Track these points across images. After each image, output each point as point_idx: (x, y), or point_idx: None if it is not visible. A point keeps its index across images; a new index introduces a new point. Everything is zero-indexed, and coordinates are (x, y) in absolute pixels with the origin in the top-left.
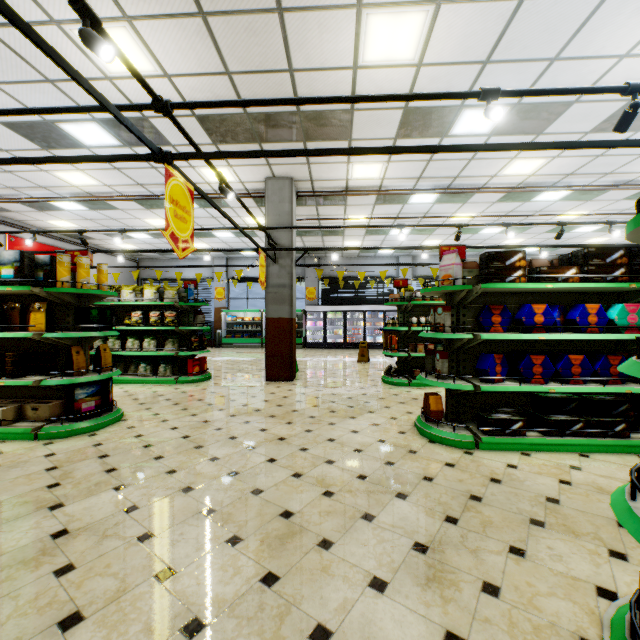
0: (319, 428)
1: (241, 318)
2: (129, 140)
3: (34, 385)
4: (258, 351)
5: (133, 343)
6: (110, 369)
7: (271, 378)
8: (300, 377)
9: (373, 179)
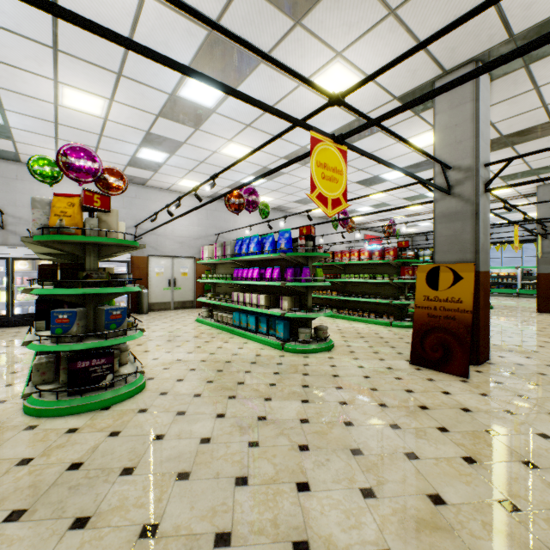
0: None
1: (495, 273)
2: None
3: None
4: (515, 299)
5: None
6: None
7: (541, 311)
8: None
9: None
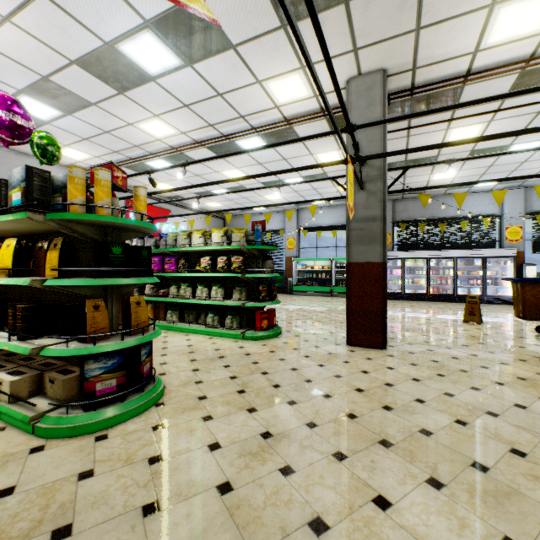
0: (539, 539)
1: (310, 266)
2: (187, 52)
3: (33, 354)
4: (328, 300)
5: (202, 291)
6: (145, 330)
7: (355, 342)
8: (393, 342)
9: (525, 38)
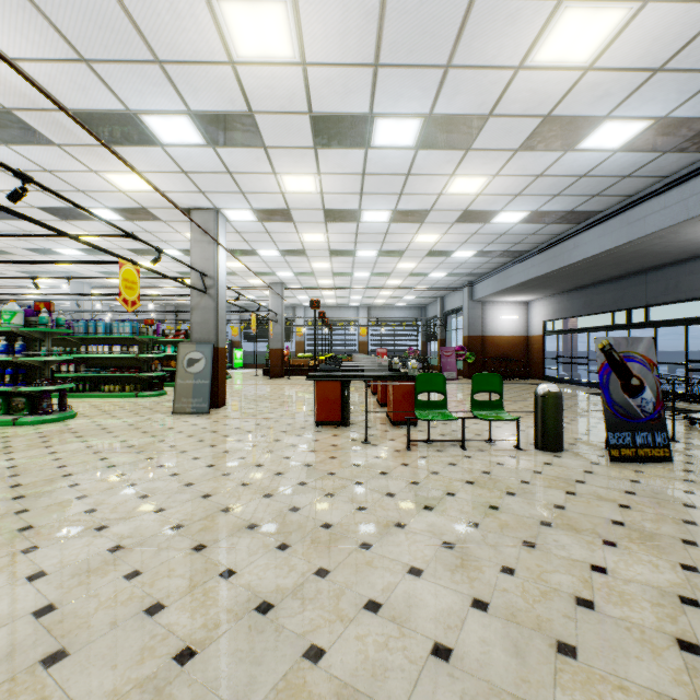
0: None
1: None
2: None
3: None
4: None
5: None
6: None
7: None
8: None
9: None
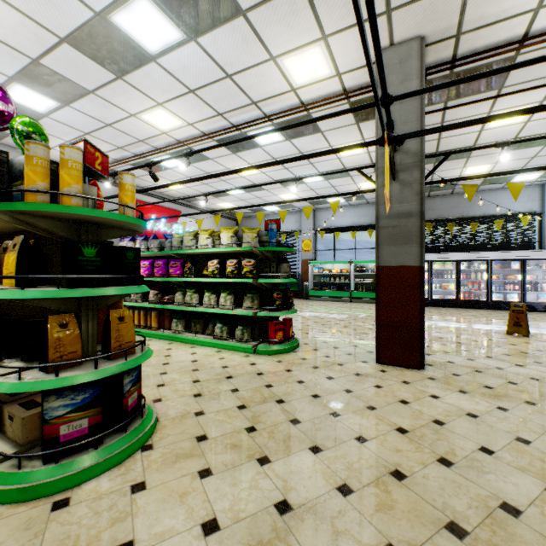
0: None
1: (328, 270)
2: (190, 22)
3: None
4: (347, 306)
5: (209, 298)
6: (130, 352)
7: (386, 360)
8: (431, 360)
9: None
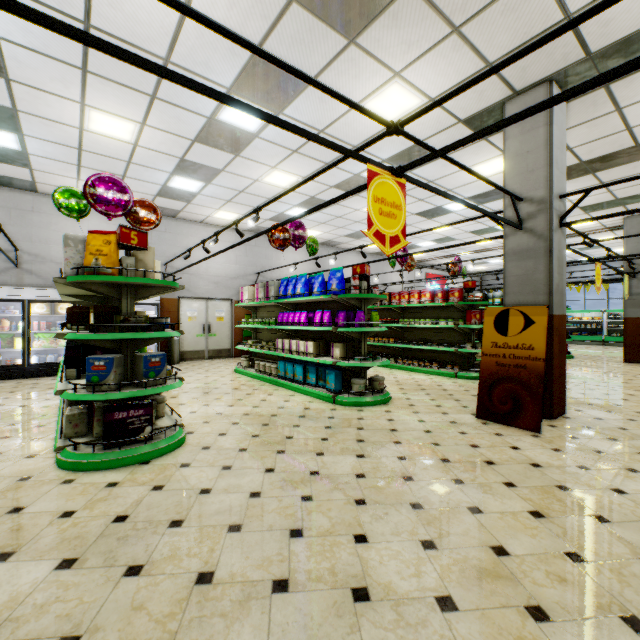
0: None
1: (577, 318)
2: None
3: None
4: (600, 347)
5: None
6: None
7: (629, 361)
8: None
9: None
